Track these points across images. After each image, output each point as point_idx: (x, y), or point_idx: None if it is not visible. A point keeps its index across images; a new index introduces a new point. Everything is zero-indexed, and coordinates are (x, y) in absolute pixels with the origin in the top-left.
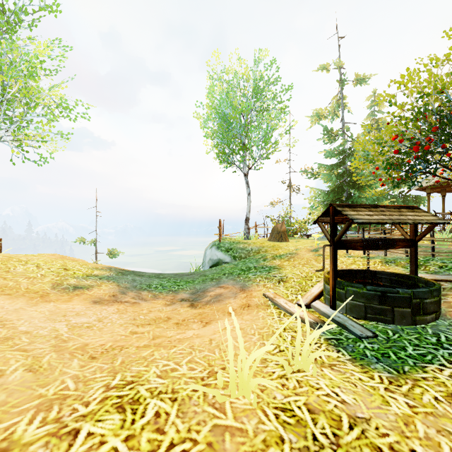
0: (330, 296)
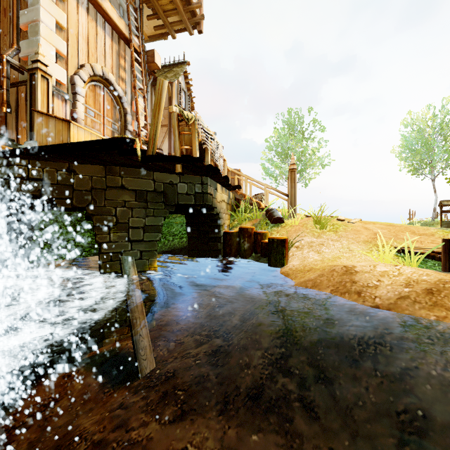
0: (440, 225)
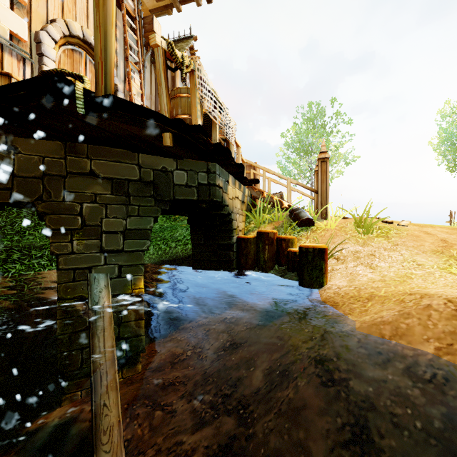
0: None
